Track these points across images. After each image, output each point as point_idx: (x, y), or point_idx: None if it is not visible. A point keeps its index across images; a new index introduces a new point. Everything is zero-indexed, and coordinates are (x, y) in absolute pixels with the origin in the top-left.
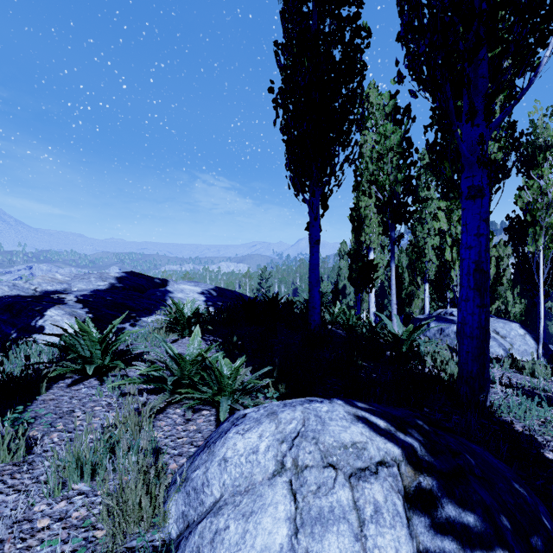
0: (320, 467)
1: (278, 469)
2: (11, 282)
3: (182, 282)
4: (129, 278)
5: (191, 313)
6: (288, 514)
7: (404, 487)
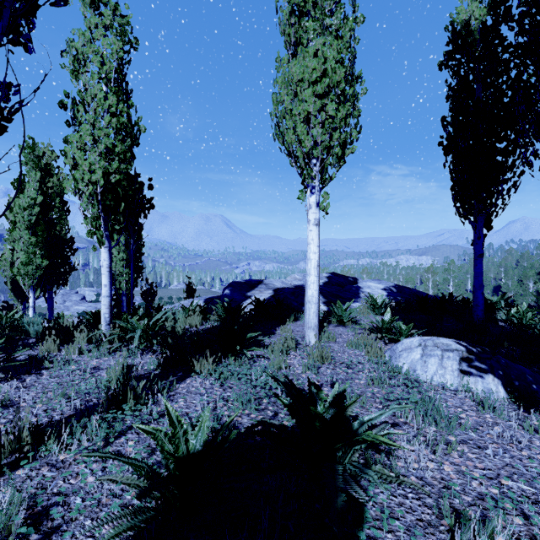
0: (432, 346)
1: (419, 345)
2: (280, 280)
3: (368, 280)
4: (333, 277)
5: (381, 302)
6: (420, 353)
7: (462, 356)
